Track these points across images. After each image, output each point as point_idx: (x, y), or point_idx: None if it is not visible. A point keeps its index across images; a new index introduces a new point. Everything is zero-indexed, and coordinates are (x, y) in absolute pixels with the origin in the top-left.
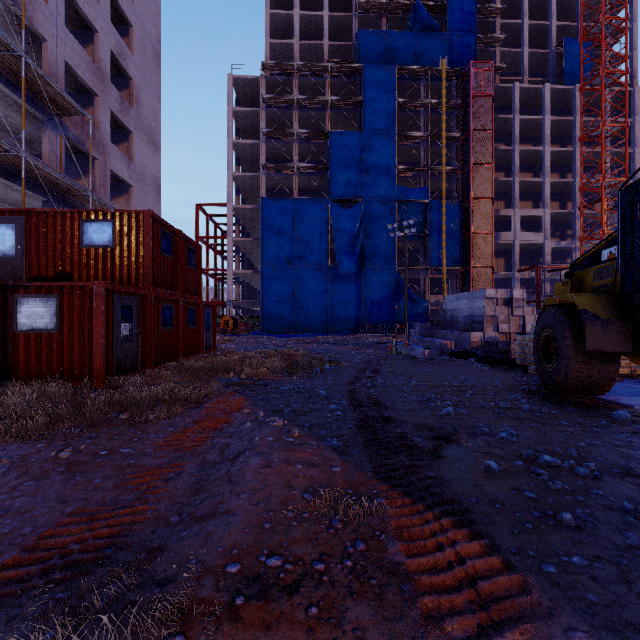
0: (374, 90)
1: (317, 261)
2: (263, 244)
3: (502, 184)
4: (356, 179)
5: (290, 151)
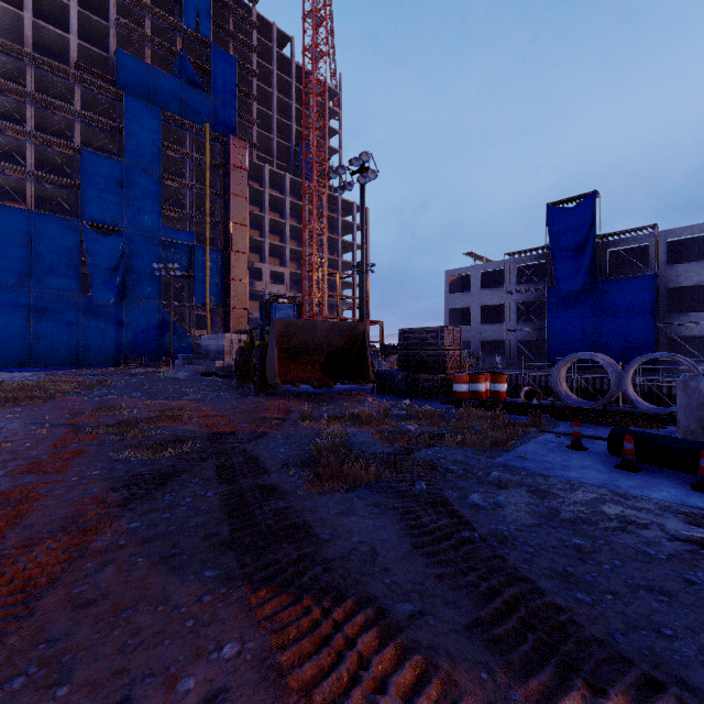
0: (137, 124)
1: (65, 287)
2: None
3: (257, 242)
4: (116, 207)
5: (20, 148)
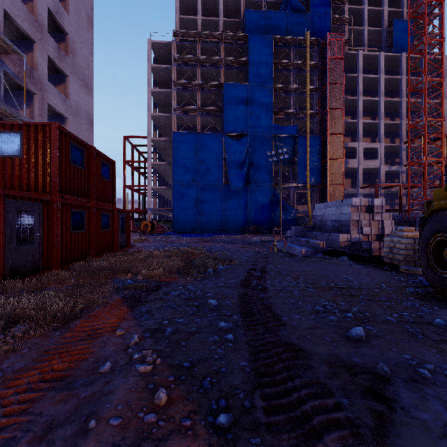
0: (257, 53)
1: (214, 180)
2: (174, 167)
3: (349, 124)
4: (243, 119)
5: (194, 98)
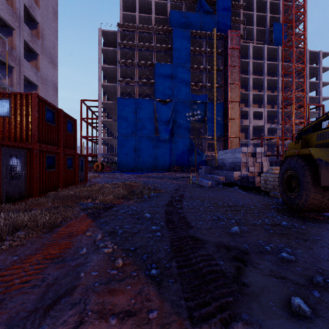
0: (179, 42)
1: (148, 132)
2: (118, 123)
3: (243, 95)
4: (169, 89)
5: (133, 73)
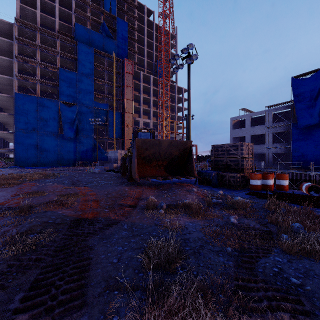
0: (83, 55)
1: (52, 130)
2: (16, 118)
3: (137, 108)
4: (74, 94)
5: (34, 70)
